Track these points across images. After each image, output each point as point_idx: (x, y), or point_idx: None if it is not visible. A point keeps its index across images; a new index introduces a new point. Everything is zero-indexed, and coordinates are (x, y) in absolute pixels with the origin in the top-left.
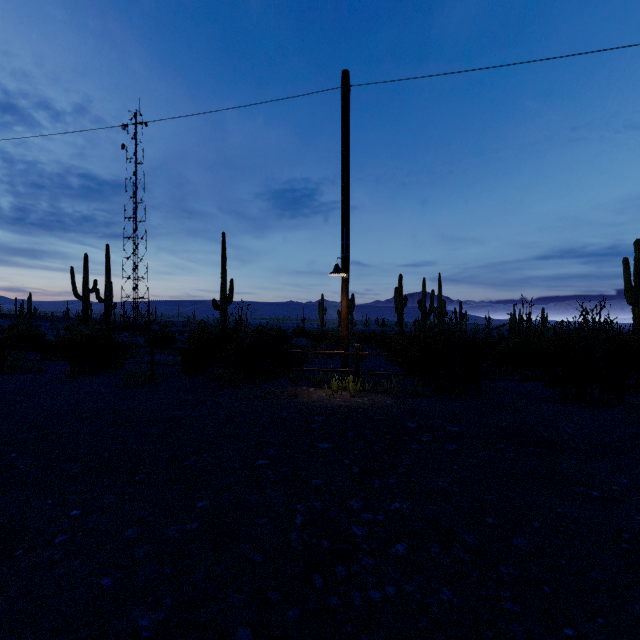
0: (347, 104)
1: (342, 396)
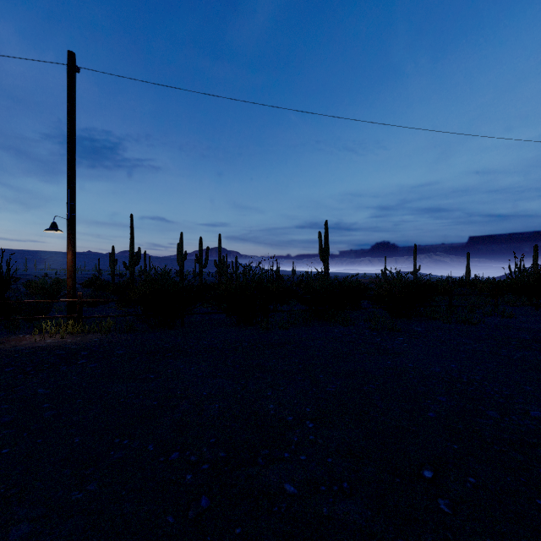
0: (73, 82)
1: (57, 339)
